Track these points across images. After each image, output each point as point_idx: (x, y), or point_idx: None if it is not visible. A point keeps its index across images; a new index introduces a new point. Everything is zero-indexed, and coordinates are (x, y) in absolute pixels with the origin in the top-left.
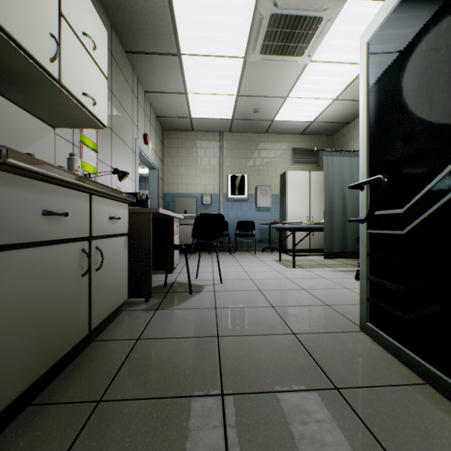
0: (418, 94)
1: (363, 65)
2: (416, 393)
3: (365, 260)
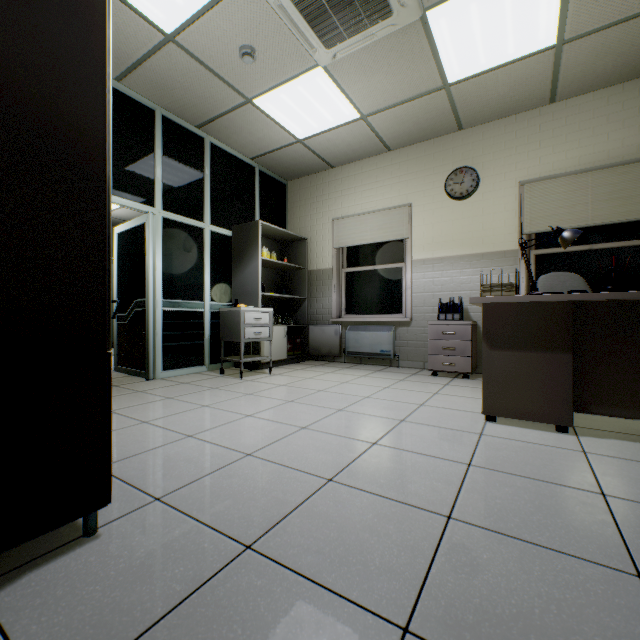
0: (130, 272)
1: (116, 243)
2: (125, 377)
3: (117, 336)
